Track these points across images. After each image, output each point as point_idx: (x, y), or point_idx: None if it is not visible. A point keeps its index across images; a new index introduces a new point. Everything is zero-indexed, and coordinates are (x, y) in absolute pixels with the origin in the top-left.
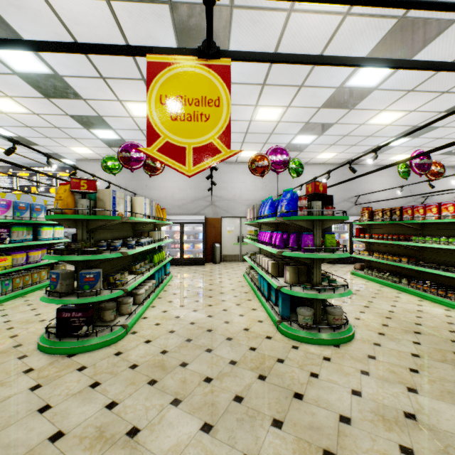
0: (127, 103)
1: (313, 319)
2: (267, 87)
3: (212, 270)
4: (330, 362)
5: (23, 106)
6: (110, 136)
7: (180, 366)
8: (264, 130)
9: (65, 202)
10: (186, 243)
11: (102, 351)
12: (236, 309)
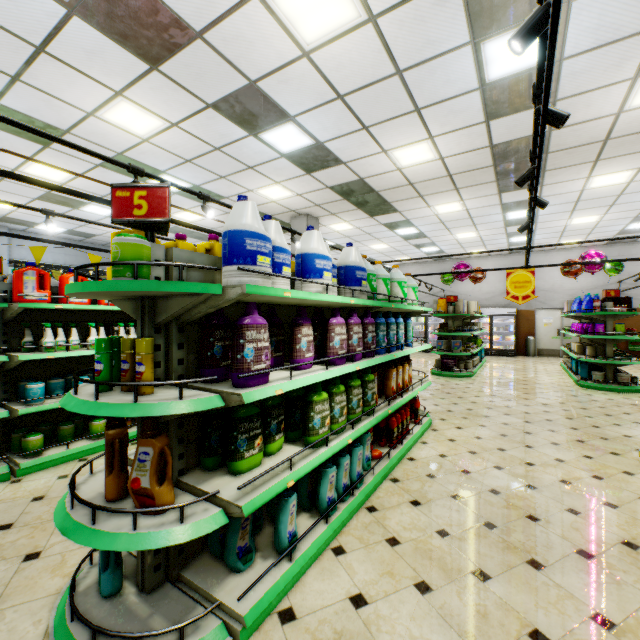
0: (456, 234)
1: (606, 380)
2: (576, 211)
3: (525, 360)
4: (605, 394)
5: (388, 245)
6: (432, 250)
7: (509, 385)
8: (583, 227)
9: (444, 307)
10: (495, 335)
11: (464, 378)
12: (546, 377)
